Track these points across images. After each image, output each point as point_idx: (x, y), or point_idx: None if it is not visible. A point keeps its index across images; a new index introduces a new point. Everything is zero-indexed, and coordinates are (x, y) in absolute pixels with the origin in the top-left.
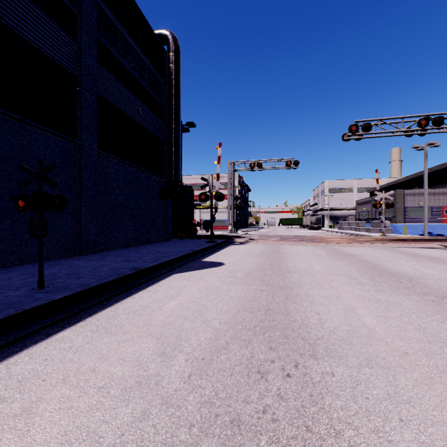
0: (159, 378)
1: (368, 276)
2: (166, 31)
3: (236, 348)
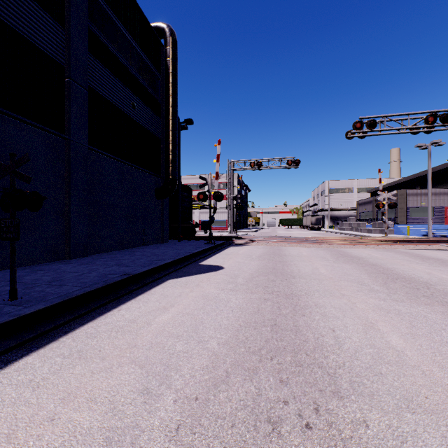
0: (137, 433)
1: (380, 282)
2: (163, 23)
3: (238, 381)
